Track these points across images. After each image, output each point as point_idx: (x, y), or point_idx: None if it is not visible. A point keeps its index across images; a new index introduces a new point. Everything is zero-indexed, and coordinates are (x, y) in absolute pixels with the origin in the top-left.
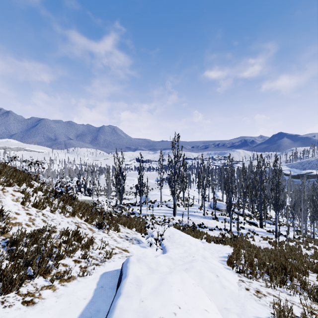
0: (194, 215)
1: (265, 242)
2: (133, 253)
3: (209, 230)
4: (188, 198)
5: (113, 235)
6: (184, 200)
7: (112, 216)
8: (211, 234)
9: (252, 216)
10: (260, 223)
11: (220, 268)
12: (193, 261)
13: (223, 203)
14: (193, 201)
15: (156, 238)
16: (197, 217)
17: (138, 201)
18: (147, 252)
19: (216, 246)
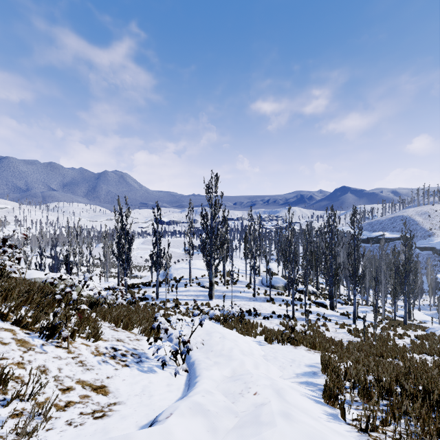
0: (239, 297)
1: (342, 332)
2: (119, 394)
3: (263, 318)
4: (232, 272)
5: (81, 350)
6: (224, 275)
7: (78, 309)
8: (268, 325)
9: (318, 294)
10: (330, 304)
11: (323, 423)
12: (259, 413)
13: (279, 278)
14: (237, 276)
15: (175, 351)
16: (244, 300)
17: (155, 279)
18: (153, 384)
19: (284, 350)
